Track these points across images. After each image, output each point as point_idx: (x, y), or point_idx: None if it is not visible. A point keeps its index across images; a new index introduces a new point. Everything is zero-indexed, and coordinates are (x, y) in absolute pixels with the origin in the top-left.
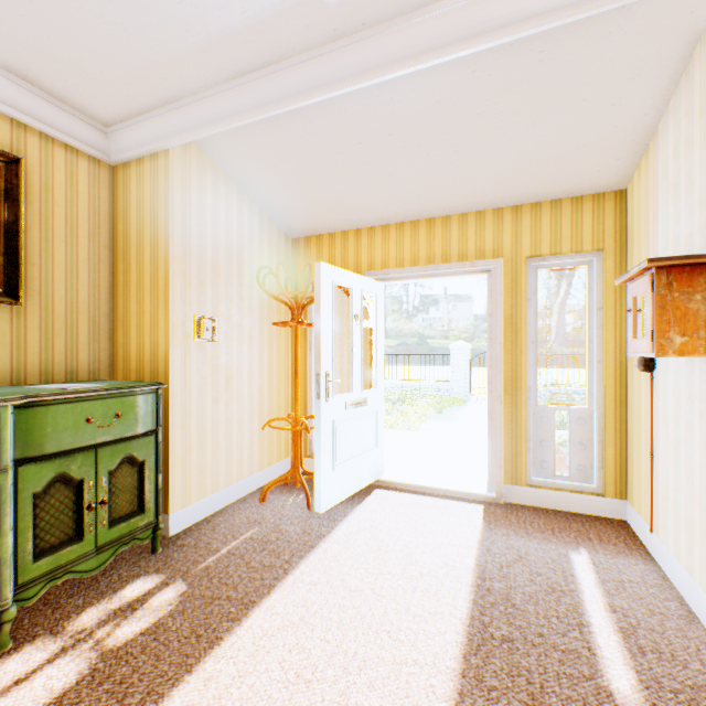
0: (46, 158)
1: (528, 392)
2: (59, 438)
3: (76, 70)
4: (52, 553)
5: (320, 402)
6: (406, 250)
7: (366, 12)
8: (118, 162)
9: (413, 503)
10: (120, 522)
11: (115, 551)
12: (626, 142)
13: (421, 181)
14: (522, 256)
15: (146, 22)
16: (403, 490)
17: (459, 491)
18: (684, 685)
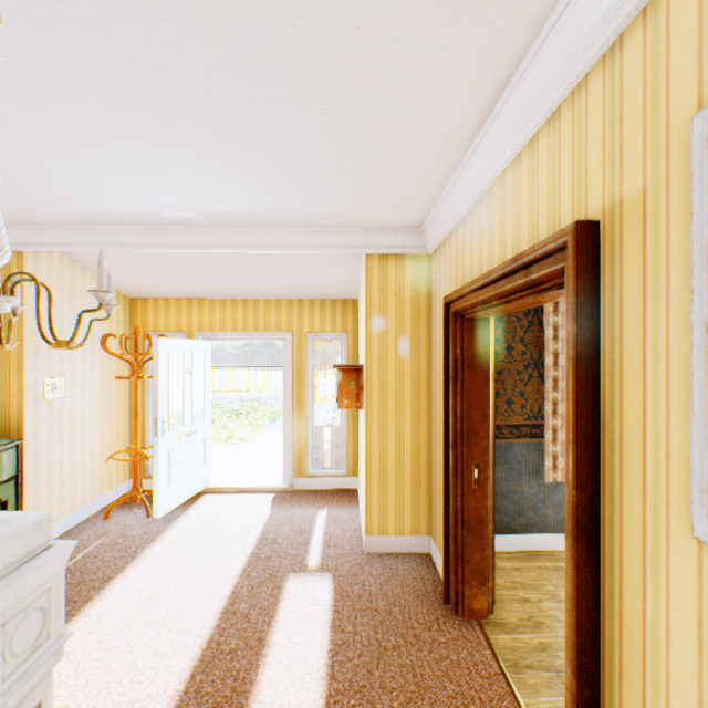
0: None
1: (308, 417)
2: None
3: None
4: None
5: (159, 438)
6: (228, 319)
7: (191, 222)
8: None
9: (231, 500)
10: None
11: None
12: (349, 282)
13: (236, 282)
14: (304, 331)
15: (27, 202)
16: (225, 492)
17: (265, 487)
18: (339, 554)
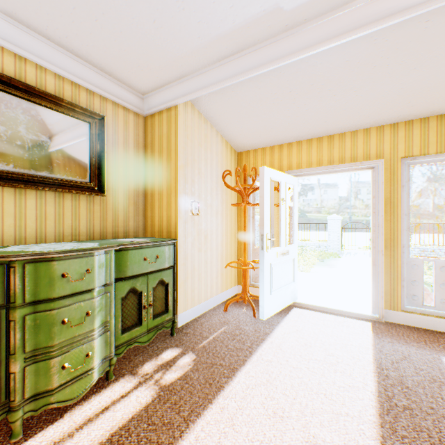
0: (115, 115)
1: (402, 248)
2: (132, 268)
3: (135, 65)
4: (128, 330)
5: (263, 252)
6: (313, 156)
7: (308, 12)
8: (148, 114)
9: (320, 318)
10: (157, 316)
11: (155, 332)
12: None
13: (328, 112)
14: (398, 157)
15: (177, 35)
16: (312, 309)
17: (351, 312)
18: None
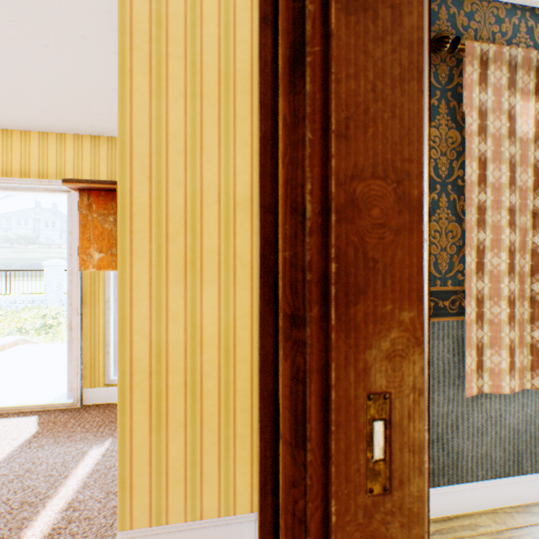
0: None
1: (109, 302)
2: None
3: None
4: None
5: None
6: None
7: None
8: None
9: None
10: None
11: None
12: None
13: None
14: None
15: None
16: None
17: (37, 405)
18: None
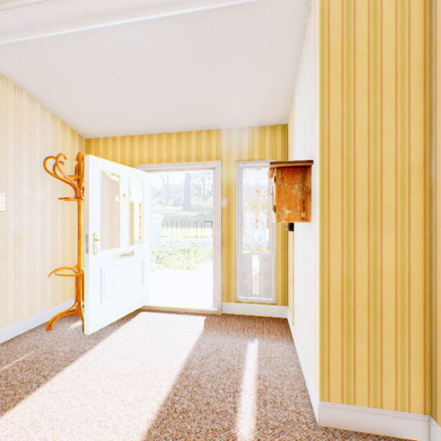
0: None
1: (237, 244)
2: None
3: None
4: None
5: (89, 255)
6: (164, 152)
7: None
8: None
9: (163, 320)
10: None
11: None
12: (281, 95)
13: (166, 106)
14: (233, 160)
15: None
16: (160, 311)
17: (196, 309)
18: (281, 422)
